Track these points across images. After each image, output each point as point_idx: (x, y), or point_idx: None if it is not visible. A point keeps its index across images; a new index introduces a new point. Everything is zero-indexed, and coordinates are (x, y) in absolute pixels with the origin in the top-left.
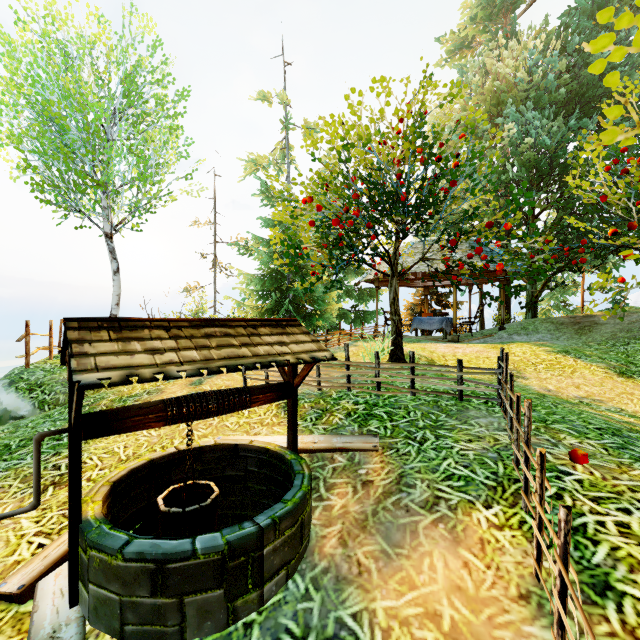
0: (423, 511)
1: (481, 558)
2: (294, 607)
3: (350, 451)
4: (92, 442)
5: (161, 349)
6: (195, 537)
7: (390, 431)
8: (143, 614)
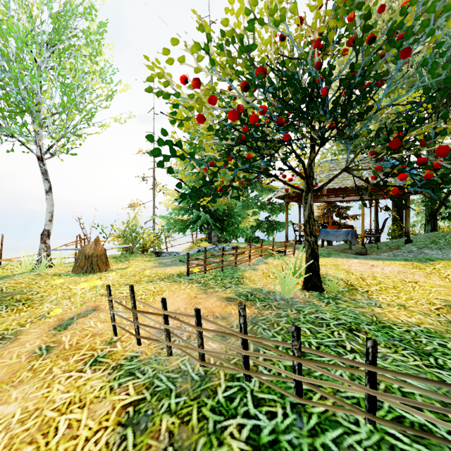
0: None
1: None
2: None
3: None
4: None
5: None
6: None
7: None
8: None
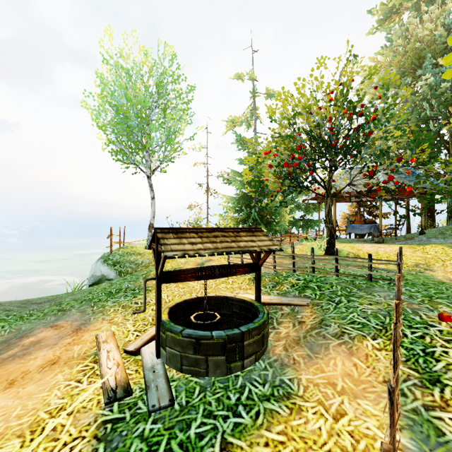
0: (333, 338)
1: (364, 363)
2: (259, 372)
3: (292, 305)
4: (150, 292)
5: (195, 242)
6: (212, 331)
7: (318, 296)
8: (190, 362)
